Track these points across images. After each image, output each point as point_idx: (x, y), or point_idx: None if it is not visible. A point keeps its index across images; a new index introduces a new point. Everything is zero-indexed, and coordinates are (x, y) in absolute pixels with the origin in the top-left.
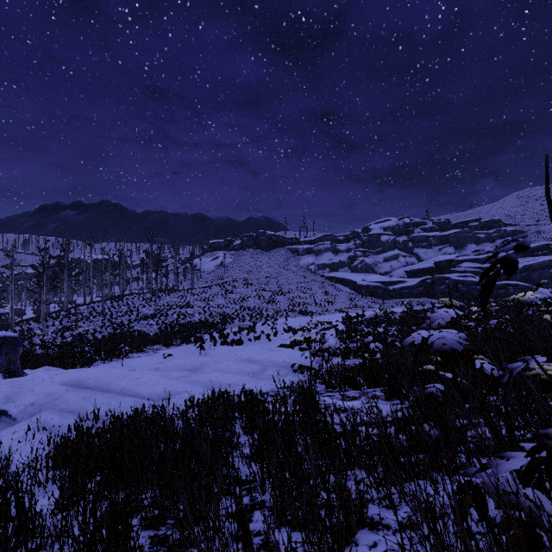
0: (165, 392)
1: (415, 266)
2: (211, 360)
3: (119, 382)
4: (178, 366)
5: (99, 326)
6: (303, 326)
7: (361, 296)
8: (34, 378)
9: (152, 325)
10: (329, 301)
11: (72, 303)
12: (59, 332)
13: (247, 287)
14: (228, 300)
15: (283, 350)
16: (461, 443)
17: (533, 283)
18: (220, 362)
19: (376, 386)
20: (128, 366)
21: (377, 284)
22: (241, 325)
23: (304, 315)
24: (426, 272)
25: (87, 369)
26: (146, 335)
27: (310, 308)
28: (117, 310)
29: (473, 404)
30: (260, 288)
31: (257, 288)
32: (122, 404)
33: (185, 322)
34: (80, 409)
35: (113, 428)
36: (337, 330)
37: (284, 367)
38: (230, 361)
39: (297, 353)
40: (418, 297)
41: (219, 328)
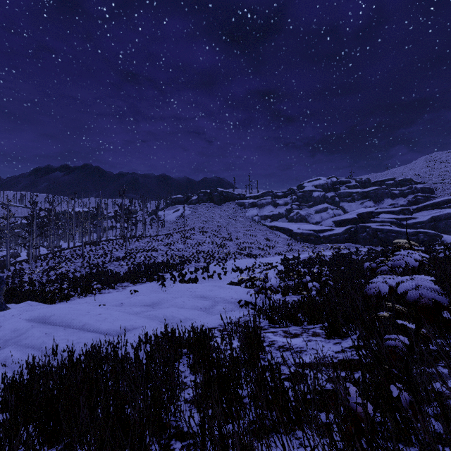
0: (120, 329)
1: (341, 217)
2: (169, 297)
3: (81, 318)
4: (140, 301)
5: (79, 266)
6: (248, 267)
7: (297, 241)
8: (5, 314)
9: (122, 266)
10: (270, 246)
11: (58, 247)
12: (46, 271)
13: (203, 234)
14: (187, 245)
15: (231, 287)
16: (423, 401)
17: (439, 231)
18: (176, 298)
19: (315, 323)
20: (99, 301)
21: (310, 231)
22: (196, 266)
23: (249, 257)
24: (350, 221)
25: (56, 305)
26: (117, 274)
27: (255, 251)
28: (94, 253)
29: (445, 361)
30: (213, 235)
31: (210, 235)
32: (82, 339)
33: (150, 263)
34: (41, 344)
35: (64, 366)
36: (277, 270)
37: (232, 303)
38: (185, 297)
39: (243, 290)
40: (344, 242)
41: (178, 268)
